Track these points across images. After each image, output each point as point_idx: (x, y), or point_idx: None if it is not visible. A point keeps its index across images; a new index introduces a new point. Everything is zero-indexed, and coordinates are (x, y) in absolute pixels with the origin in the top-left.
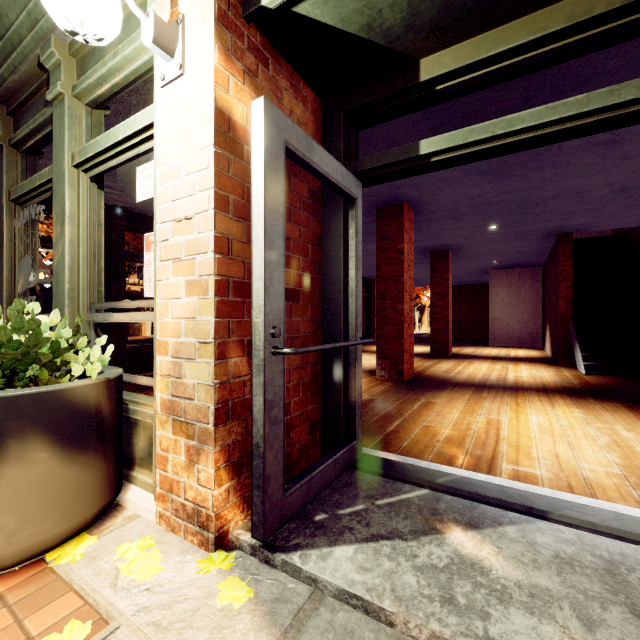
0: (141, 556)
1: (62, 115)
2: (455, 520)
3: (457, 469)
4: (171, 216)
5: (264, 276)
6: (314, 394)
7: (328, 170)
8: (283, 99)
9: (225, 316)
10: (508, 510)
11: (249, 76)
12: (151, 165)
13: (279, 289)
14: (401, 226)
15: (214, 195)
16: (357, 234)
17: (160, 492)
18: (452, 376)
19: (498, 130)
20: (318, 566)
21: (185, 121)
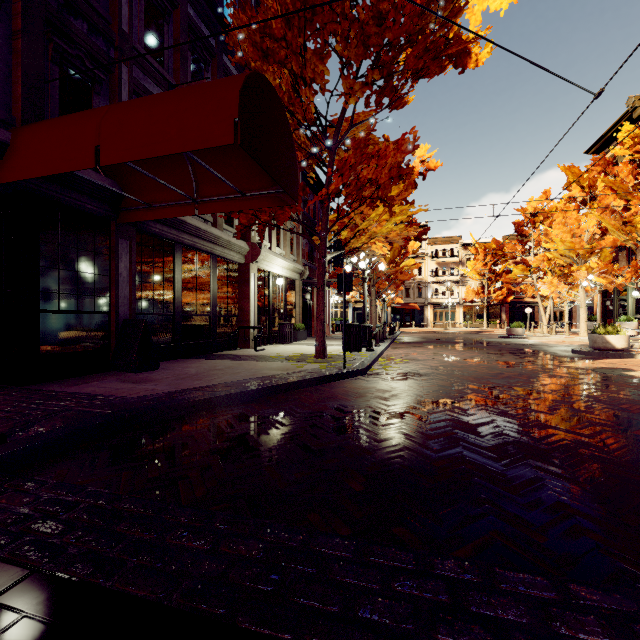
0: None
1: (628, 290)
2: None
3: None
4: None
5: None
6: None
7: None
8: None
9: None
10: None
11: None
12: None
13: None
14: None
15: None
16: None
17: None
18: None
19: None
20: None
21: None
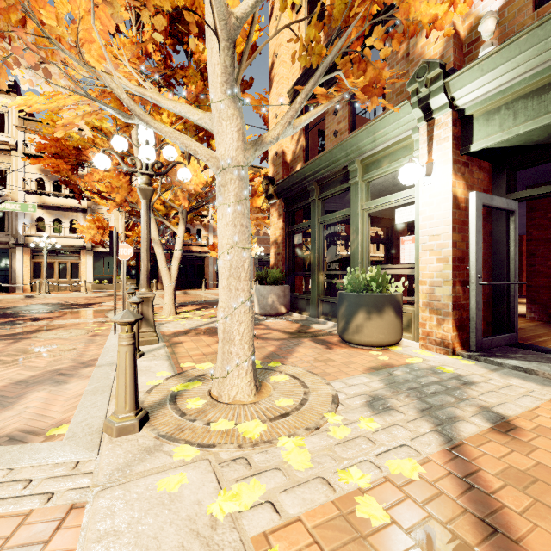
0: (423, 352)
1: (357, 189)
2: None
3: None
4: (428, 234)
5: (475, 256)
6: (488, 308)
7: (500, 205)
8: (474, 176)
9: (454, 271)
10: None
11: (462, 176)
12: (404, 209)
13: (480, 260)
14: None
15: (451, 227)
16: (515, 229)
17: (421, 336)
18: None
19: None
20: (501, 361)
21: (436, 199)
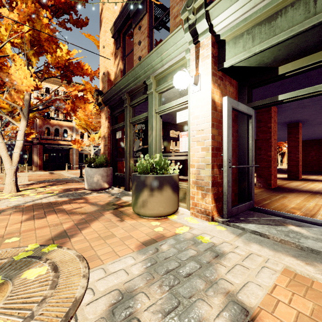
0: (191, 220)
1: (152, 98)
2: (292, 224)
3: (295, 215)
4: (196, 129)
5: (227, 146)
6: (236, 184)
7: (243, 109)
8: (227, 88)
9: (213, 157)
10: (315, 225)
11: (218, 86)
12: (182, 112)
13: (230, 149)
14: (269, 115)
15: (211, 124)
16: (252, 128)
17: (192, 206)
18: (299, 188)
19: (311, 91)
20: (244, 226)
21: (201, 103)
